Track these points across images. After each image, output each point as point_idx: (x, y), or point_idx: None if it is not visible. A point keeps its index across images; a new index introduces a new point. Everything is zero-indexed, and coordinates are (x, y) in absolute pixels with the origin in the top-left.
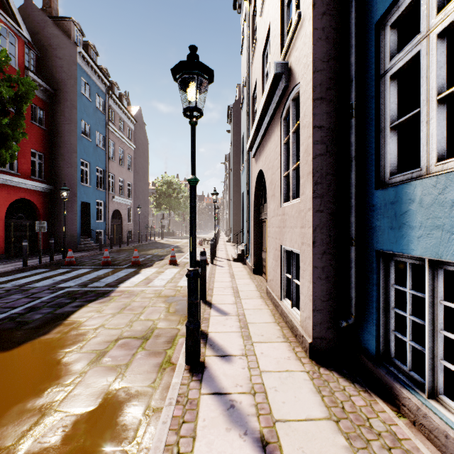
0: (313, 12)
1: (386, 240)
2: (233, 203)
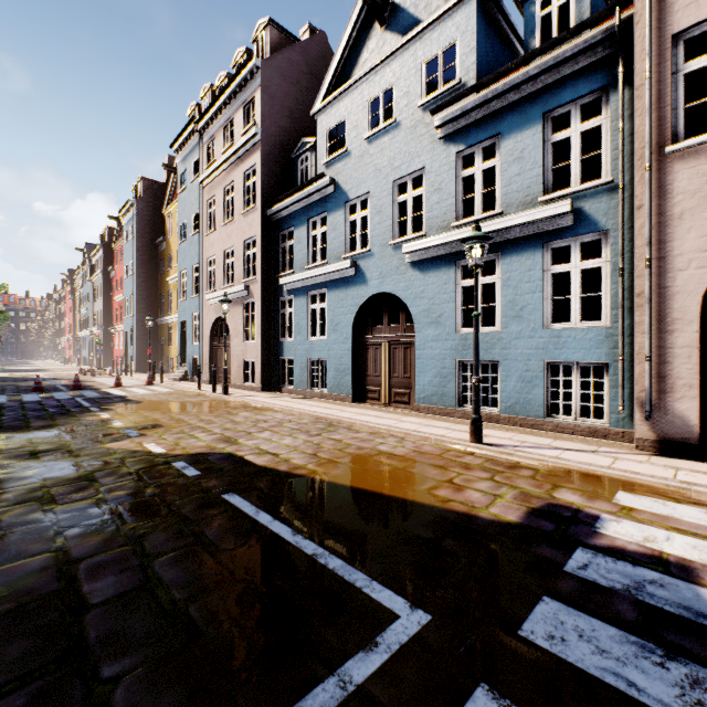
0: (262, 284)
1: (280, 354)
2: (137, 323)
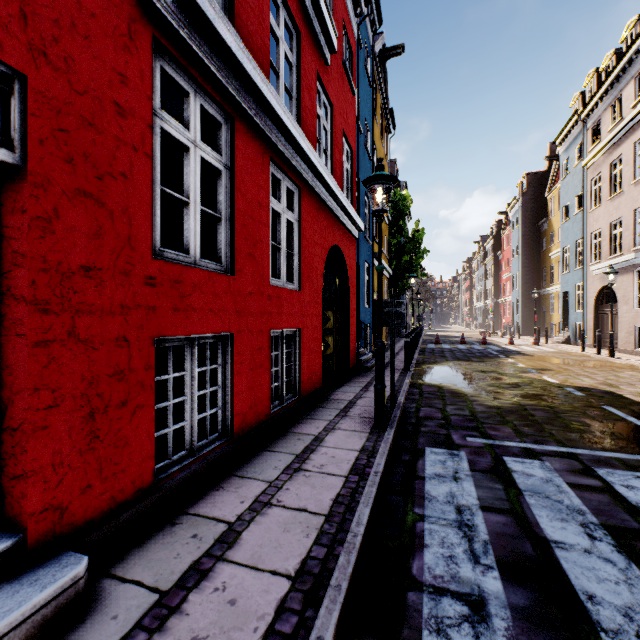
0: None
1: None
2: (521, 295)
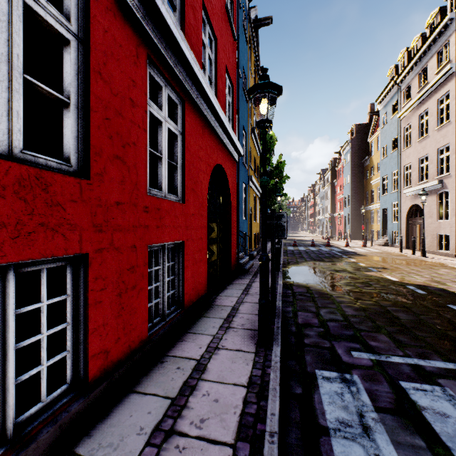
0: (455, 178)
1: None
2: (351, 210)
